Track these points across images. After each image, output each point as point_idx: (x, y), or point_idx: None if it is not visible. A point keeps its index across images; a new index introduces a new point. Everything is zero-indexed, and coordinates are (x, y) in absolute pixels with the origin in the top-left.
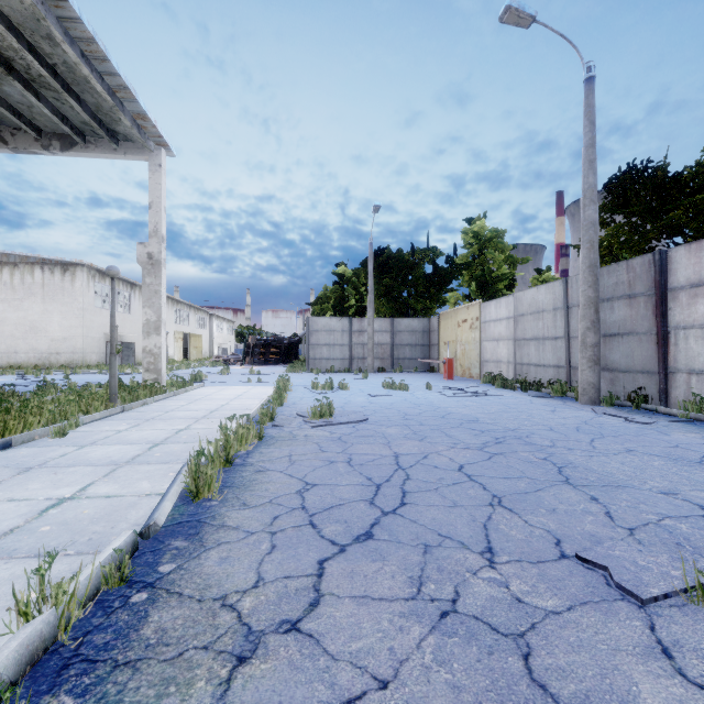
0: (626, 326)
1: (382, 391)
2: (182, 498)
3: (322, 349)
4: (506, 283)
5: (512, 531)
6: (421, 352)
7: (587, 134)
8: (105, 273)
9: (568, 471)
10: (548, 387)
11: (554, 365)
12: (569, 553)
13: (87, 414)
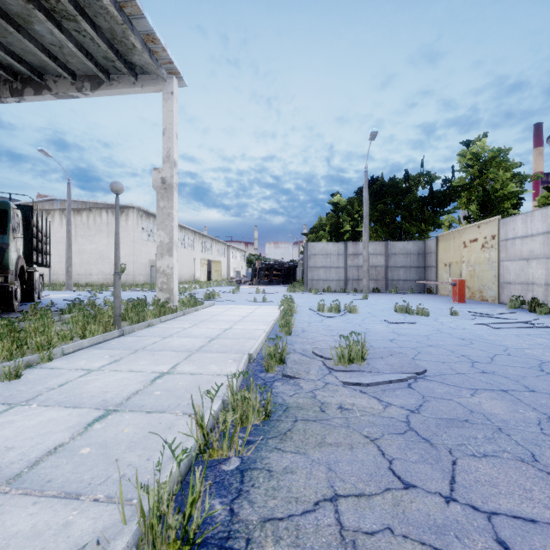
0: None
1: (396, 315)
2: None
3: (319, 271)
4: (514, 201)
5: None
6: (416, 274)
7: None
8: (149, 213)
9: None
10: None
11: None
12: None
13: (83, 337)
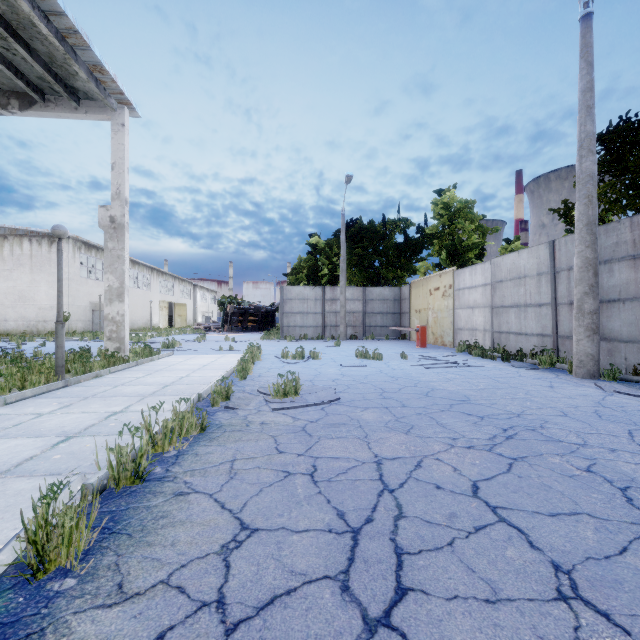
0: (629, 290)
1: (355, 360)
2: (20, 568)
3: (296, 317)
4: (476, 252)
5: None
6: (392, 320)
7: (585, 77)
8: (90, 245)
9: None
10: (531, 357)
11: (538, 334)
12: None
13: (22, 389)
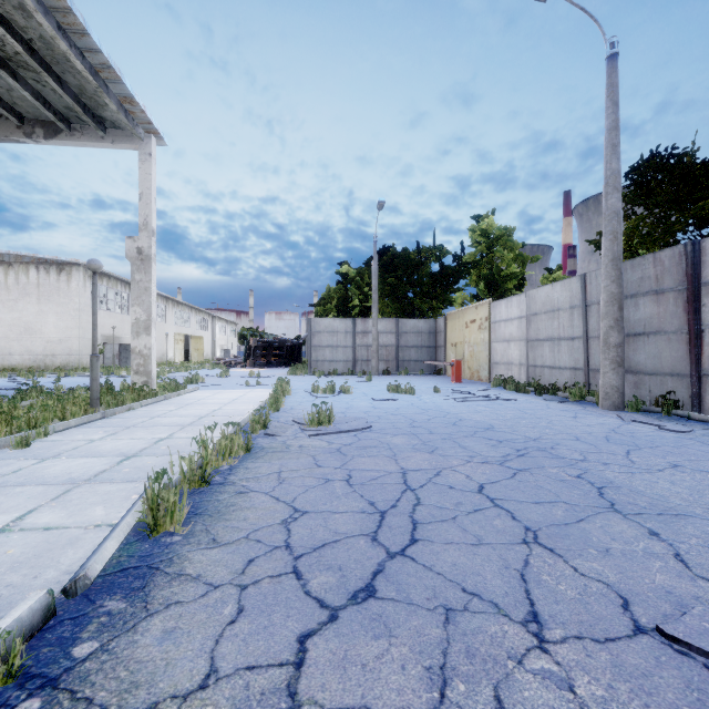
0: (653, 324)
1: (386, 394)
2: (137, 532)
3: (325, 351)
4: (515, 282)
5: (559, 585)
6: (427, 354)
7: (610, 116)
8: (102, 273)
9: (610, 493)
10: (564, 391)
11: (571, 367)
12: (646, 624)
13: (63, 420)
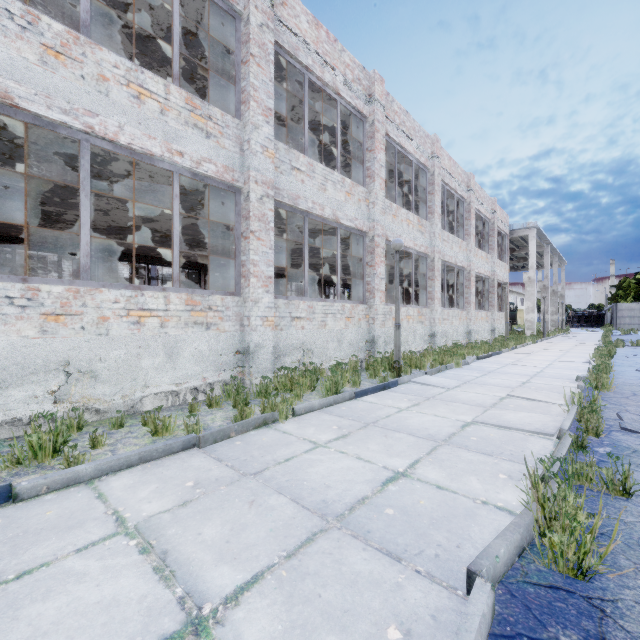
0: None
1: None
2: None
3: (625, 319)
4: None
5: None
6: None
7: None
8: None
9: None
10: None
11: None
12: None
13: None
